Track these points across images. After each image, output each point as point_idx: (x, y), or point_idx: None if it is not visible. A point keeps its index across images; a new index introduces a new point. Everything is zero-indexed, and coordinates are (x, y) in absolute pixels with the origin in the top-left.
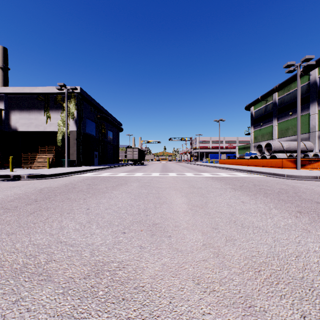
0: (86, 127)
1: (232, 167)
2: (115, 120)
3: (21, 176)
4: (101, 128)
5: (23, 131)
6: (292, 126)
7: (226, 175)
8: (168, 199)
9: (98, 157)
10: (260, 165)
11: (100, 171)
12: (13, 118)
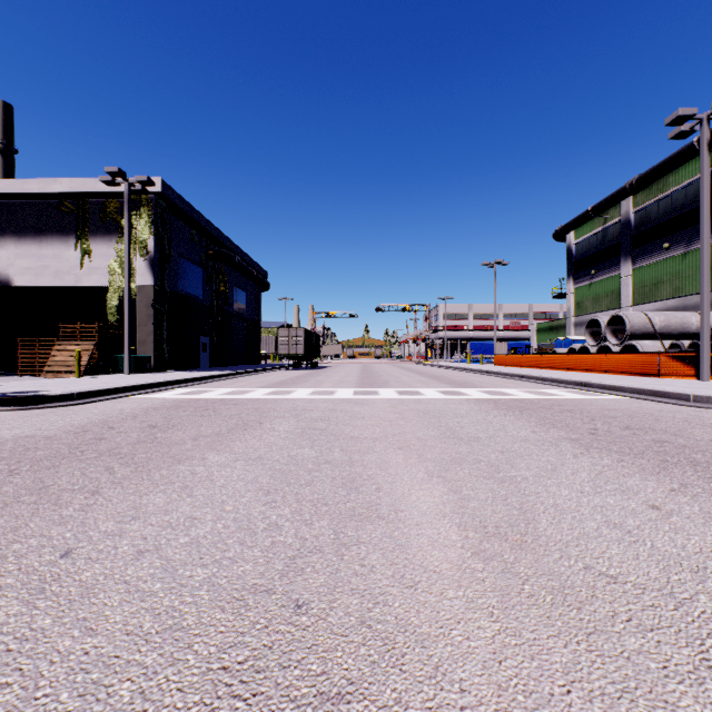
0: (179, 277)
1: (531, 373)
2: (250, 263)
3: None
4: (218, 281)
5: (24, 286)
6: (671, 276)
7: (528, 396)
8: (383, 491)
9: (209, 350)
10: (599, 369)
11: (208, 383)
12: (0, 254)
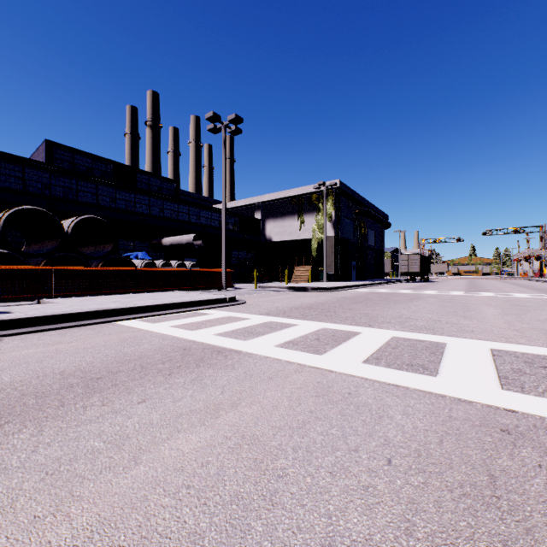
0: (342, 229)
1: None
2: (378, 212)
3: (306, 288)
4: (360, 227)
5: (277, 241)
6: None
7: None
8: (477, 309)
9: (356, 270)
10: None
11: (370, 287)
12: (267, 227)
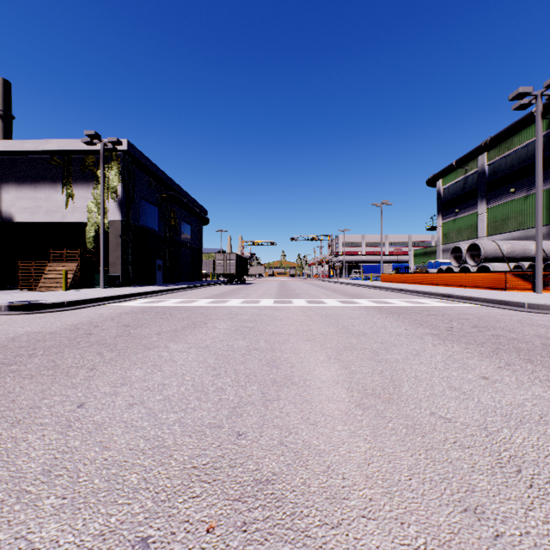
0: (140, 214)
1: (408, 287)
2: (194, 203)
3: None
4: (170, 217)
5: (23, 221)
6: (516, 214)
7: (405, 304)
8: (296, 368)
9: (163, 270)
10: (460, 285)
11: (163, 295)
12: (5, 197)
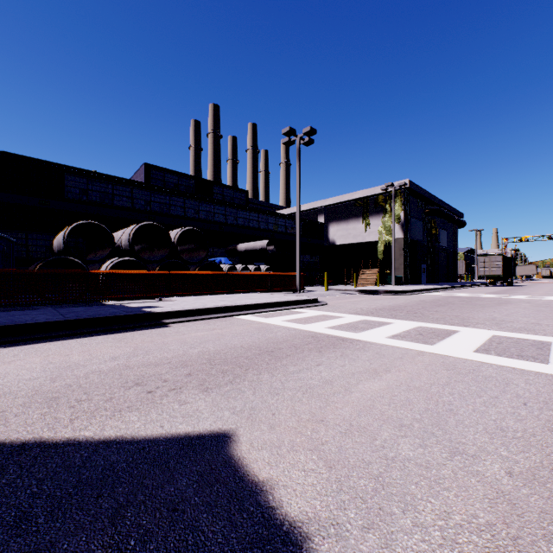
0: (411, 230)
1: None
2: (451, 210)
3: (378, 291)
4: (430, 227)
5: (340, 244)
6: None
7: None
8: None
9: (425, 272)
10: None
11: (445, 291)
12: (331, 230)
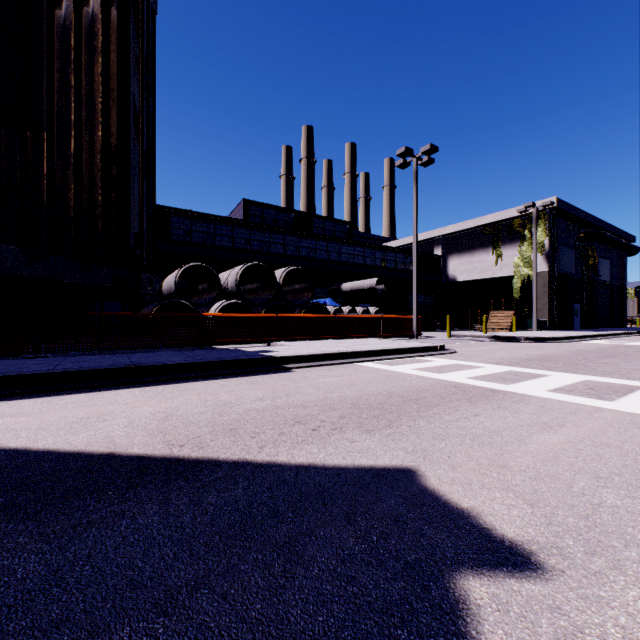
0: (559, 261)
1: None
2: (617, 233)
3: (517, 338)
4: (586, 256)
5: (462, 280)
6: None
7: None
8: None
9: (579, 315)
10: None
11: (610, 339)
12: (450, 265)
